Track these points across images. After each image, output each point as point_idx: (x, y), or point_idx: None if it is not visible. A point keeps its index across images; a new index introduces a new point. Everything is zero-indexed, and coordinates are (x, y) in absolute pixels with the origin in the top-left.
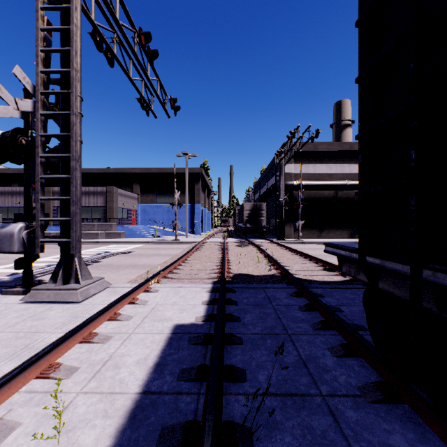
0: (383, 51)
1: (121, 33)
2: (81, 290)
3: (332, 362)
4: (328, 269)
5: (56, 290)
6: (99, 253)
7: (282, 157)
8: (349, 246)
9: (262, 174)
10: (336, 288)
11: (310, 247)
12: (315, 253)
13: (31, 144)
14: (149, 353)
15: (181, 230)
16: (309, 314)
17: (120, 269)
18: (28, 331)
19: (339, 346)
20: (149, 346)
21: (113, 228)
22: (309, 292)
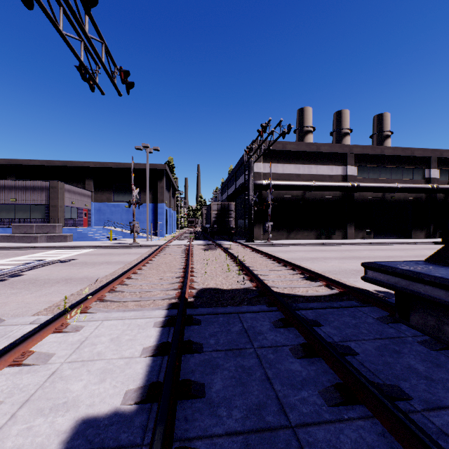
0: None
1: None
2: None
3: None
4: (309, 278)
5: None
6: (28, 263)
7: (252, 154)
8: None
9: (230, 174)
10: (330, 307)
11: (280, 249)
12: (287, 257)
13: None
14: None
15: (142, 232)
16: (310, 365)
17: (45, 287)
18: None
19: None
20: None
21: (57, 230)
22: (303, 323)
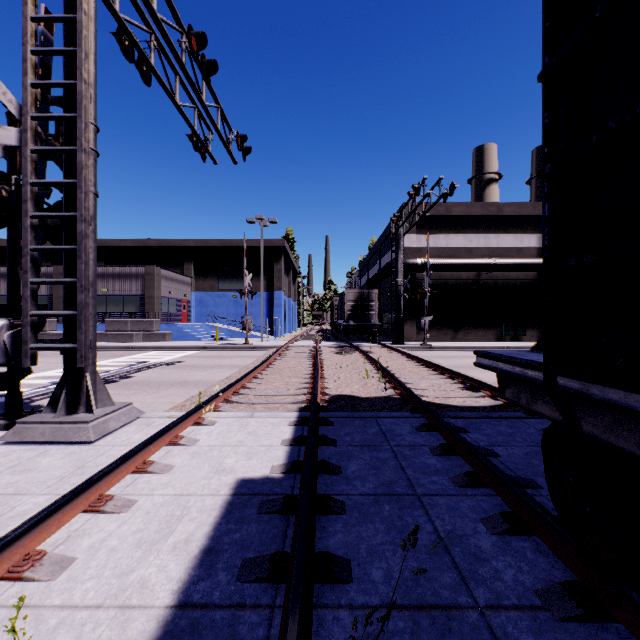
0: (598, 13)
1: (161, 33)
2: (94, 424)
3: (490, 544)
4: (470, 388)
5: (56, 424)
6: (132, 364)
7: (401, 224)
8: (519, 357)
9: (371, 250)
10: (486, 417)
11: (441, 354)
12: (449, 364)
13: (16, 196)
14: (194, 531)
15: (254, 330)
16: (447, 460)
17: (161, 389)
18: (2, 492)
19: (498, 516)
20: (194, 518)
21: (154, 327)
22: (445, 426)
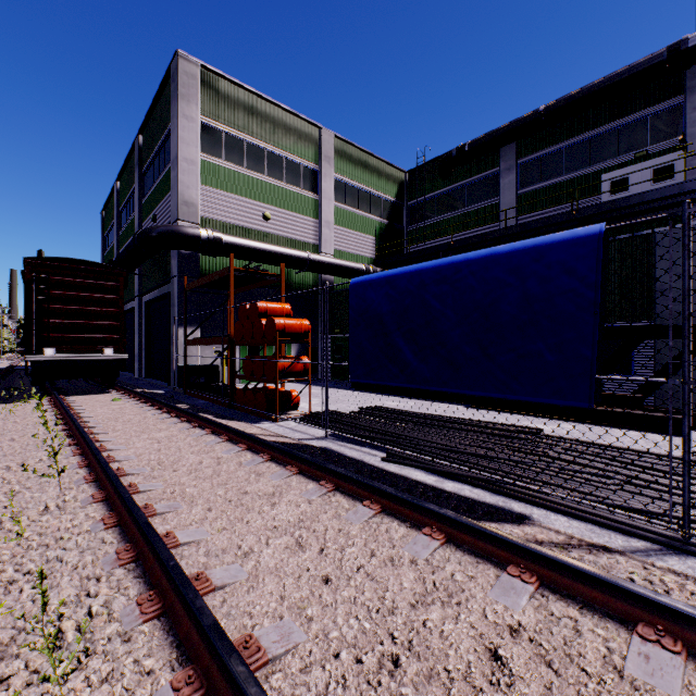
0: None
1: None
2: None
3: None
4: None
5: None
6: None
7: None
8: None
9: None
10: None
11: None
12: None
13: None
14: None
15: None
16: None
17: None
18: None
19: None
20: None
21: None
22: None
